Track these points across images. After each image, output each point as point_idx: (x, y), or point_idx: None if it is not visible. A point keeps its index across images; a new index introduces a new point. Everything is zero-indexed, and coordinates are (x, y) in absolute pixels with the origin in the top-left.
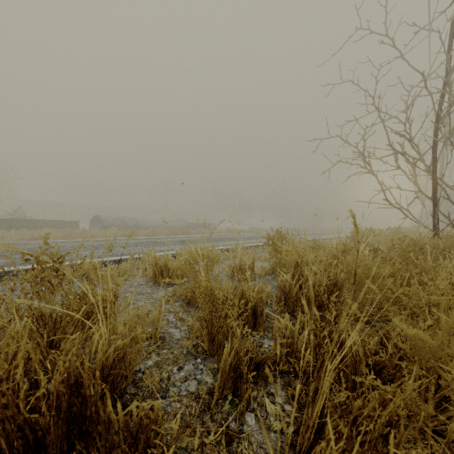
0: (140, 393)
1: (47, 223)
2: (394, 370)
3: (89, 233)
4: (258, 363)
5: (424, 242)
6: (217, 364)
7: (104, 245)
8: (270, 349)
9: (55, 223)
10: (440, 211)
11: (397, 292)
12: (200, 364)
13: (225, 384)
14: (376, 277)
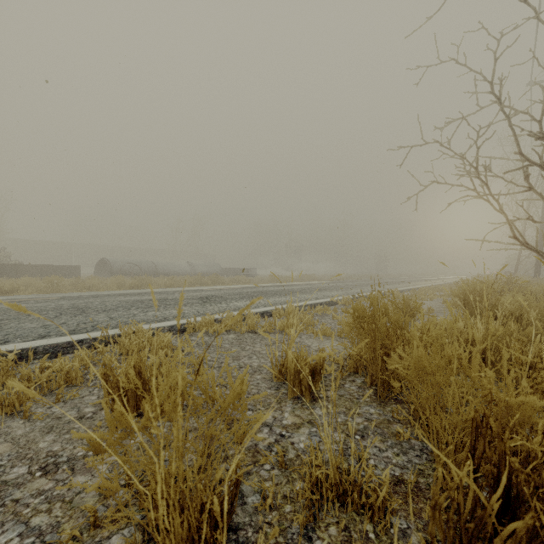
0: None
1: (36, 269)
2: None
3: (85, 283)
4: None
5: None
6: None
7: (79, 306)
8: None
9: (47, 268)
10: None
11: None
12: None
13: None
14: None
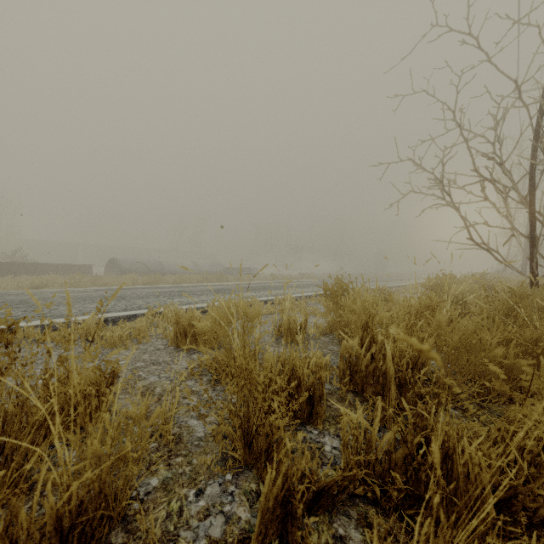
0: (131, 543)
1: (53, 268)
2: (535, 504)
3: (102, 280)
4: (319, 489)
5: (528, 294)
6: (256, 484)
7: (117, 295)
8: (334, 454)
9: (63, 267)
10: (539, 253)
11: (537, 379)
12: (230, 483)
13: (267, 527)
14: (479, 344)
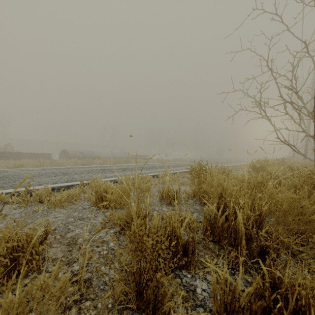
0: None
1: (28, 155)
2: None
3: (57, 162)
4: None
5: None
6: None
7: (63, 172)
8: (204, 295)
9: (34, 155)
10: None
11: None
12: None
13: None
14: (301, 210)
